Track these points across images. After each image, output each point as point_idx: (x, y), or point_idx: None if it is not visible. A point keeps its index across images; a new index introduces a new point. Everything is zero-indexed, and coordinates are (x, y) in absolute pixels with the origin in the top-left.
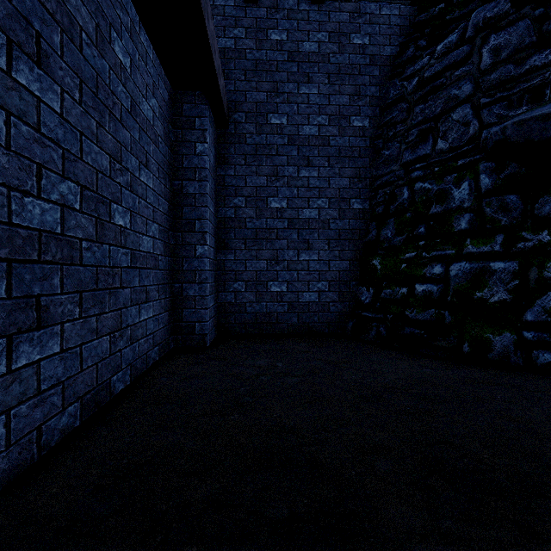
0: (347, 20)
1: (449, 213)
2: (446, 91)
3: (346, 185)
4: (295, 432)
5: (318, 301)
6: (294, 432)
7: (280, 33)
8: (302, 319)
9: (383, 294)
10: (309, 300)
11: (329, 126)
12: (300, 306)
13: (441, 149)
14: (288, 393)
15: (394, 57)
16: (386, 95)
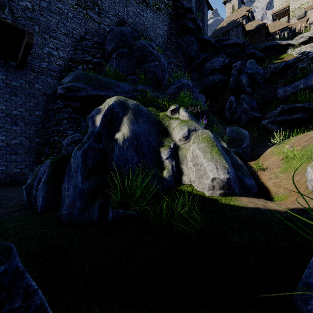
0: (33, 78)
1: (62, 147)
2: (63, 114)
3: (33, 133)
4: (2, 196)
5: (20, 172)
6: (2, 196)
7: (2, 75)
8: (13, 179)
9: None
10: (16, 172)
11: (25, 112)
12: (12, 174)
13: (61, 129)
14: (2, 193)
15: (52, 94)
16: (48, 106)
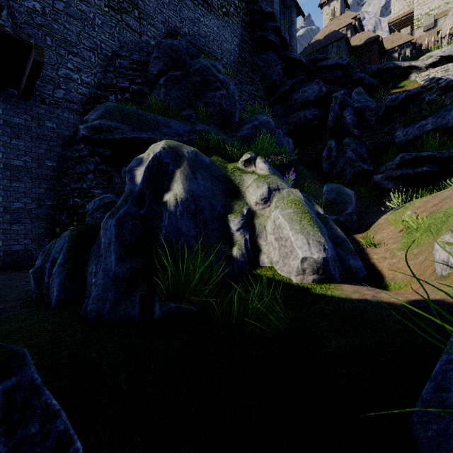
0: (43, 113)
1: (85, 213)
2: (87, 165)
3: (43, 192)
4: None
5: (24, 249)
6: None
7: None
8: (14, 259)
9: None
10: (18, 249)
11: (32, 162)
12: (12, 253)
13: (85, 187)
14: None
15: (71, 137)
16: (66, 154)
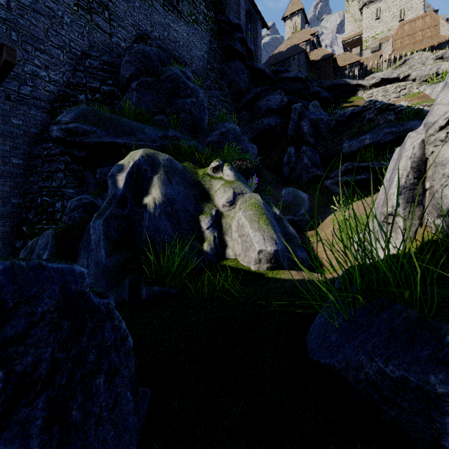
0: (8, 109)
1: (55, 212)
2: (57, 164)
3: (8, 190)
4: None
5: None
6: None
7: None
8: None
9: (27, 243)
10: None
11: None
12: None
13: (54, 186)
14: None
15: (38, 134)
16: (33, 152)
